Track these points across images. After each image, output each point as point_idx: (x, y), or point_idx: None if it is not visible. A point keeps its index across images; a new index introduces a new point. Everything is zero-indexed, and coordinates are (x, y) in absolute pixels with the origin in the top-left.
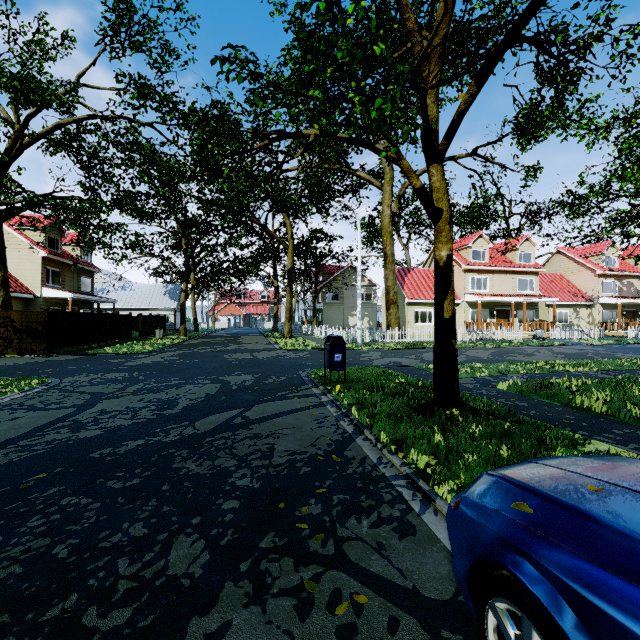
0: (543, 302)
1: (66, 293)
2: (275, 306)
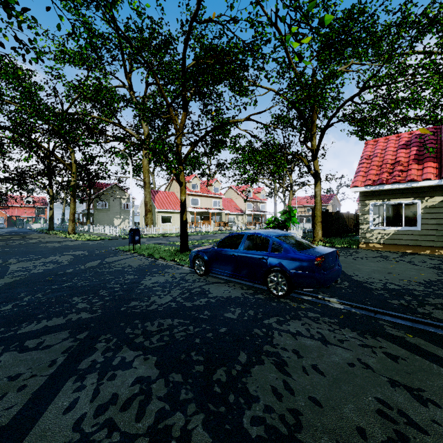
0: (224, 212)
1: None
2: (51, 210)
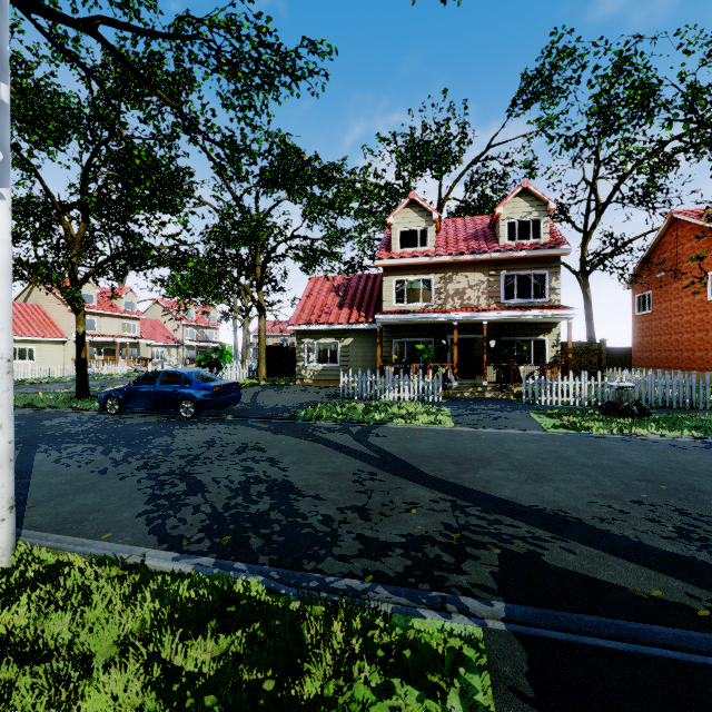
0: (145, 342)
1: None
2: None
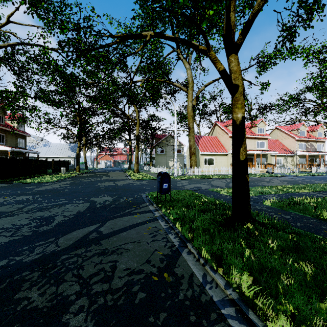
0: (269, 154)
1: (7, 147)
2: (130, 156)
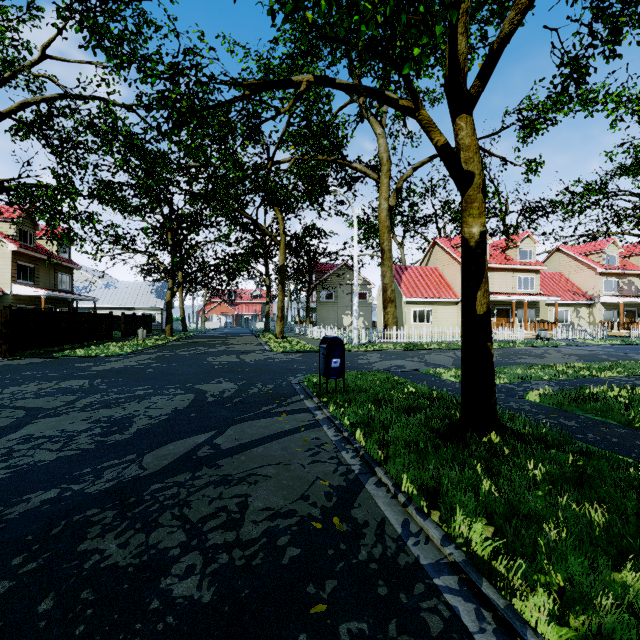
0: (543, 301)
1: (39, 290)
2: (267, 305)
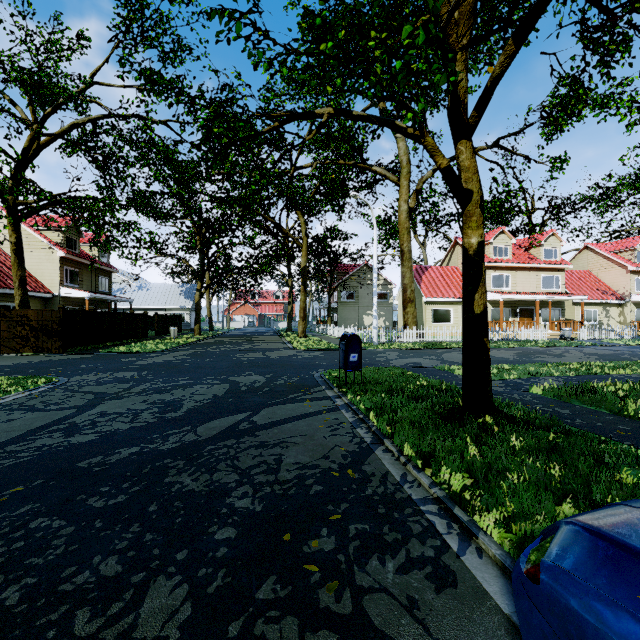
0: (570, 300)
1: (83, 292)
2: (289, 305)
